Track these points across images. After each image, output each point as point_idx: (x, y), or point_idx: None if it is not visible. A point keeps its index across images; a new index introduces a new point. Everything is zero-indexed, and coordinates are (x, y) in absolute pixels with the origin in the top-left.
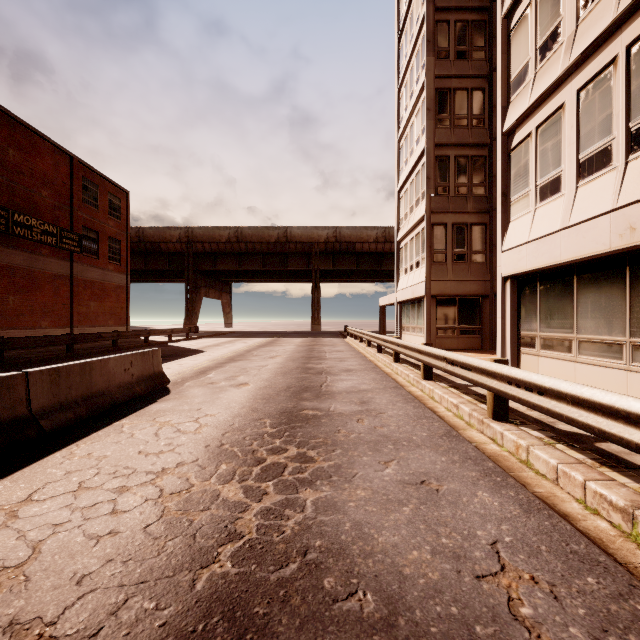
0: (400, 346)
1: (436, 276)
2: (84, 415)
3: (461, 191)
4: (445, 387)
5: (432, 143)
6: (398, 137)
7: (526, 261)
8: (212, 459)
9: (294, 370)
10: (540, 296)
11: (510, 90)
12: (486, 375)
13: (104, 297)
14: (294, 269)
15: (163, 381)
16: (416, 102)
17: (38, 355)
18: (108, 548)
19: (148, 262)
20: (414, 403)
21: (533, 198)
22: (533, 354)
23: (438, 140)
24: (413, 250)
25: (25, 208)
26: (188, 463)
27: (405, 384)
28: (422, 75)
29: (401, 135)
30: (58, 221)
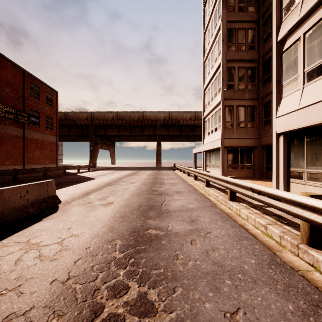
0: (211, 177)
1: (227, 136)
2: None
3: (241, 87)
4: (248, 207)
5: (225, 59)
6: (204, 60)
7: (297, 122)
8: (47, 307)
9: (145, 192)
10: (307, 145)
11: (282, 14)
12: (301, 207)
13: (43, 148)
14: (147, 134)
15: (55, 202)
16: (215, 38)
17: None
18: None
19: (70, 130)
20: (230, 222)
21: (301, 80)
22: (301, 183)
23: (228, 58)
24: (213, 121)
25: None
26: (17, 316)
27: (216, 203)
28: (219, 22)
29: (206, 58)
30: (16, 106)
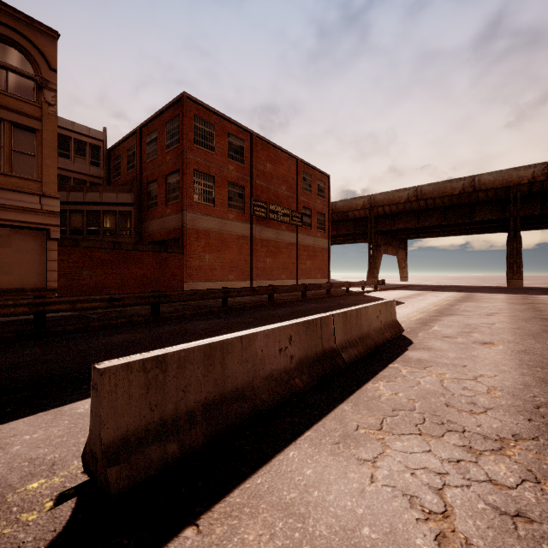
0: None
1: None
2: (362, 353)
3: None
4: None
5: None
6: None
7: None
8: None
9: (543, 333)
10: None
11: None
12: None
13: (314, 257)
14: (483, 219)
15: (399, 329)
16: None
17: (287, 298)
18: (541, 542)
19: (338, 228)
20: None
21: None
22: None
23: None
24: None
25: (274, 200)
26: (527, 439)
27: None
28: None
29: None
30: (290, 206)
